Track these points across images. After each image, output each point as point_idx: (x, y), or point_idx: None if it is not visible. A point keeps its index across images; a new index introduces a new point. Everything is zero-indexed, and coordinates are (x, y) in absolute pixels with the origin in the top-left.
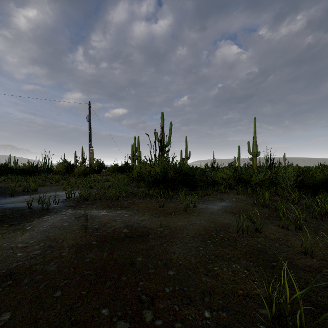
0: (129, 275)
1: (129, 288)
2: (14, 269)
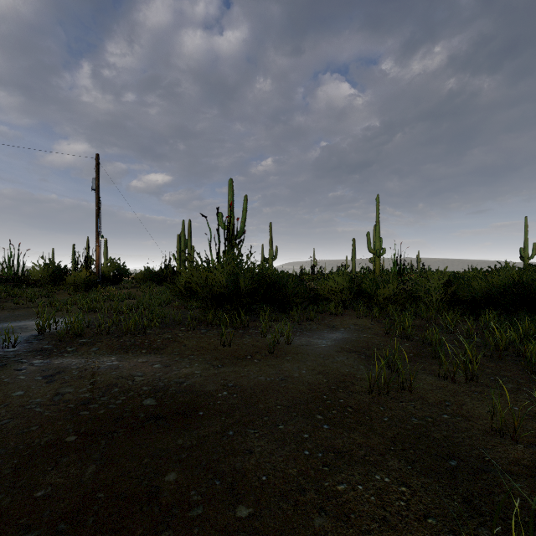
0: (140, 534)
1: None
2: None
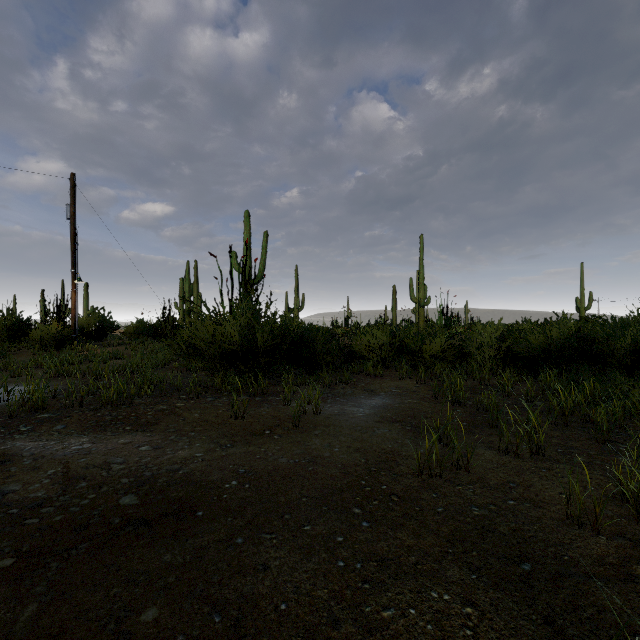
0: None
1: None
2: None
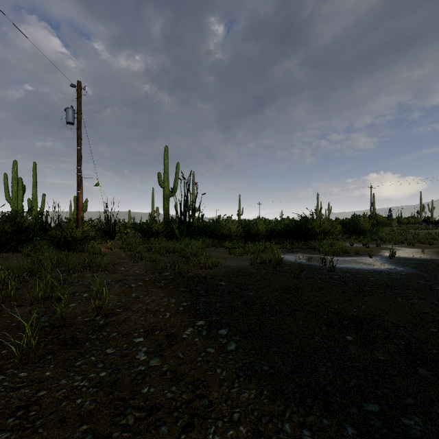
0: None
1: None
2: None
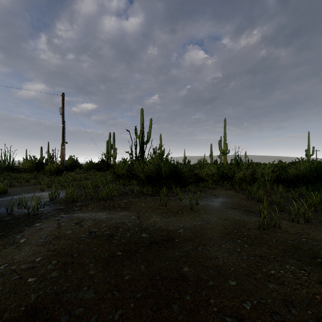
0: (191, 292)
1: (204, 310)
2: (36, 303)
